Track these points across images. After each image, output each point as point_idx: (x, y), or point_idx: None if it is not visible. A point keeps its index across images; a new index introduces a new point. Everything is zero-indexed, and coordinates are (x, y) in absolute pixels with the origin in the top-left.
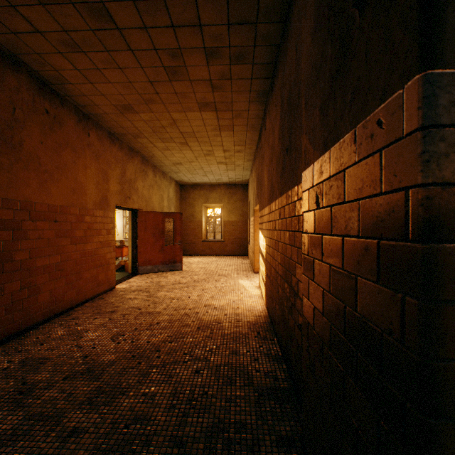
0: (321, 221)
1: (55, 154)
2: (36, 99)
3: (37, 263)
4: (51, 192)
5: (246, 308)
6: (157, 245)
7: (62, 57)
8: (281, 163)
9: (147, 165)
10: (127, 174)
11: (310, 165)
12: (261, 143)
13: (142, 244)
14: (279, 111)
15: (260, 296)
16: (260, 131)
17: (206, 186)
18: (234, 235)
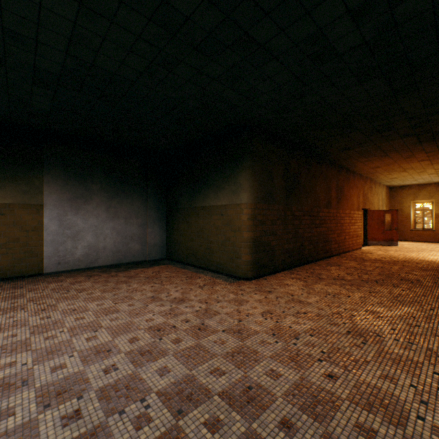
0: None
1: (348, 192)
2: (345, 175)
3: (345, 231)
4: (347, 206)
5: None
6: (379, 229)
7: (360, 163)
8: None
9: (371, 182)
10: (364, 191)
11: None
12: None
13: (369, 229)
14: None
15: None
16: None
17: (414, 186)
18: None
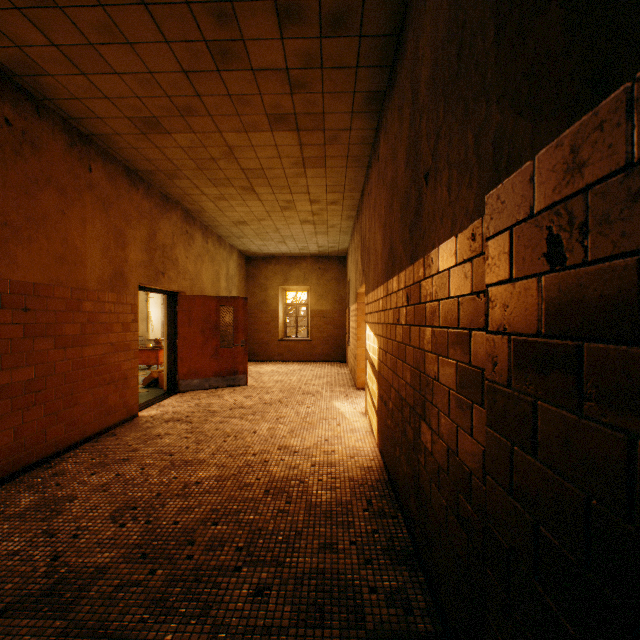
0: (577, 302)
1: (25, 196)
2: None
3: None
4: (16, 260)
5: (346, 453)
6: (208, 347)
7: (22, 19)
8: (413, 205)
9: (193, 224)
10: (159, 237)
11: (518, 166)
12: (369, 185)
13: (185, 346)
14: (408, 114)
15: (368, 430)
16: (368, 168)
17: (285, 259)
18: (327, 332)
